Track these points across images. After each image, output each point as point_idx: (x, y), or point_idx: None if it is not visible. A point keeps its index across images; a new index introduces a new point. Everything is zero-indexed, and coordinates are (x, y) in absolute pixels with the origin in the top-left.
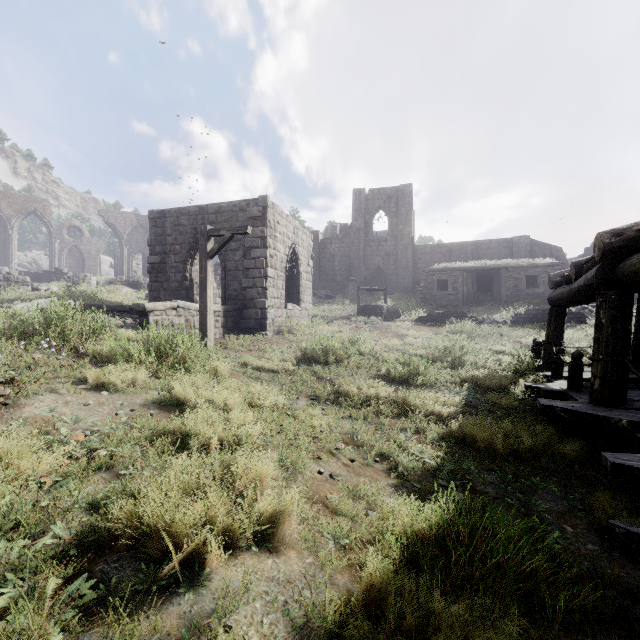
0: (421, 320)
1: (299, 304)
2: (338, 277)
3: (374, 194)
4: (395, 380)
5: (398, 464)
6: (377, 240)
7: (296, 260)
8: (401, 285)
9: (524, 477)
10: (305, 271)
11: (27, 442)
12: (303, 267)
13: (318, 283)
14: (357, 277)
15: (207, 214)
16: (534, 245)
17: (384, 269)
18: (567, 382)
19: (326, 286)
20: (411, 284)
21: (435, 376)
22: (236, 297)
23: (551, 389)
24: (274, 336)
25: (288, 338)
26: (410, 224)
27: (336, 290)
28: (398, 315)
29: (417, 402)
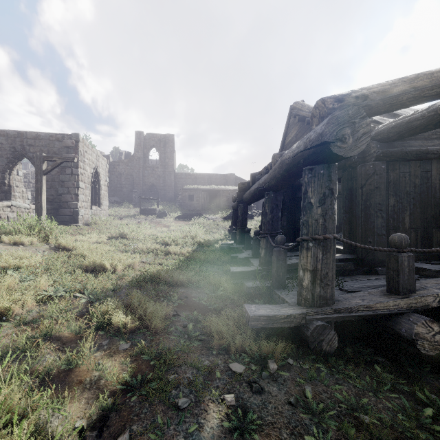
0: (179, 217)
1: (100, 206)
2: (124, 189)
3: (150, 136)
4: (164, 244)
5: (166, 266)
6: (152, 167)
7: (98, 177)
8: (167, 196)
9: (209, 266)
10: (104, 184)
11: (27, 253)
12: (102, 182)
13: (109, 192)
14: (138, 190)
15: (26, 138)
16: (237, 179)
17: (156, 186)
18: (233, 240)
19: (115, 195)
20: (173, 196)
21: (183, 241)
22: (53, 200)
23: (228, 243)
24: (85, 227)
25: (96, 228)
26: (173, 159)
27: (123, 198)
28: (165, 215)
29: (174, 249)
